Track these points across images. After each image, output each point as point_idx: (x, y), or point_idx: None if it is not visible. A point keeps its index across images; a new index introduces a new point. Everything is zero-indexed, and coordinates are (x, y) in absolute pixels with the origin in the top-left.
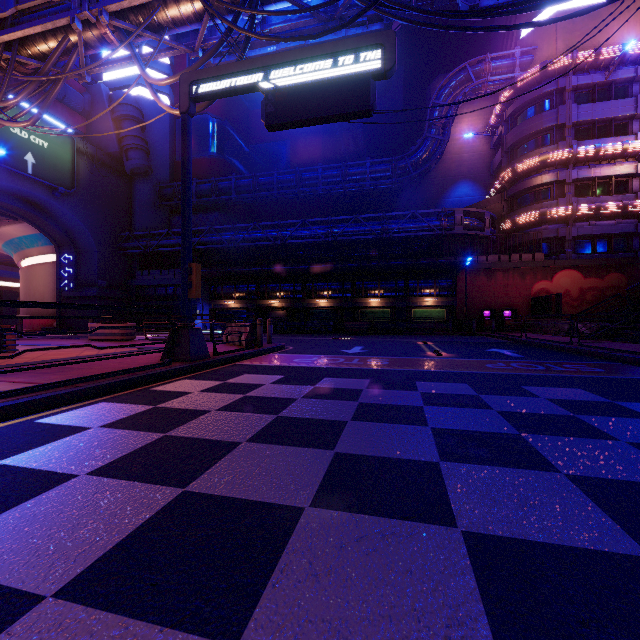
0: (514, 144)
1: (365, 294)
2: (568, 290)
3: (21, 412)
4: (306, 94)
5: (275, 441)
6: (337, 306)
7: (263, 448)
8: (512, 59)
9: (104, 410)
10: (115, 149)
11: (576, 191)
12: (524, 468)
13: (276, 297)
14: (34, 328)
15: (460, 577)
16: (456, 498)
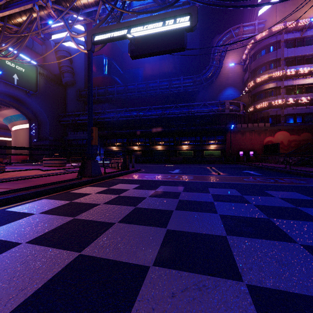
0: (255, 68)
1: (180, 143)
2: (282, 141)
3: None
4: (151, 40)
5: (134, 222)
6: (166, 149)
7: (127, 226)
8: (254, 26)
9: (44, 203)
10: (57, 72)
11: (286, 92)
12: (276, 240)
13: (136, 145)
14: (18, 160)
15: None
16: (239, 260)
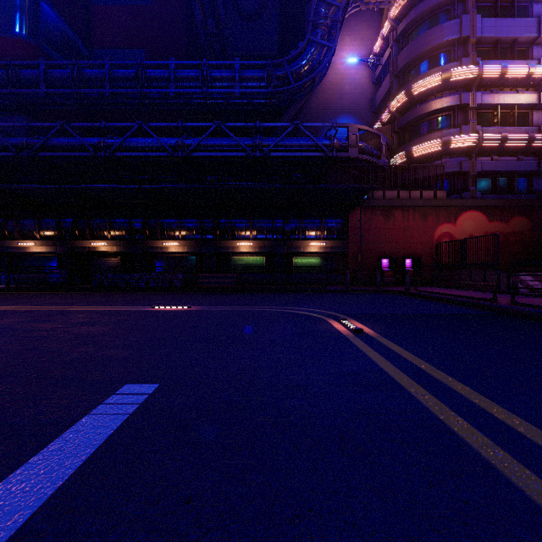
0: (407, 65)
1: (232, 236)
2: (472, 235)
3: None
4: None
5: None
6: (193, 251)
7: None
8: None
9: None
10: None
11: (477, 121)
12: None
13: (105, 238)
14: None
15: None
16: None
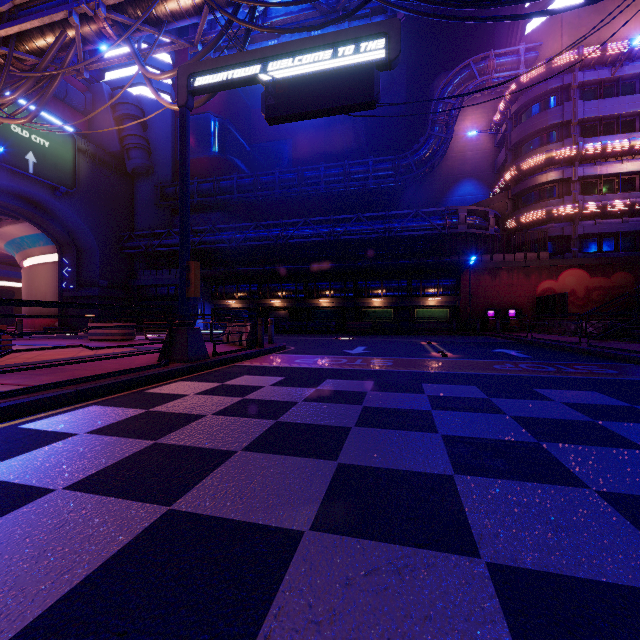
0: (519, 142)
1: (368, 294)
2: (574, 289)
3: (5, 416)
4: (307, 86)
5: (273, 450)
6: (339, 306)
7: (260, 458)
8: (517, 56)
9: (94, 414)
10: (116, 148)
11: (582, 189)
12: (548, 483)
13: (278, 297)
14: (36, 328)
15: (490, 626)
16: (476, 520)
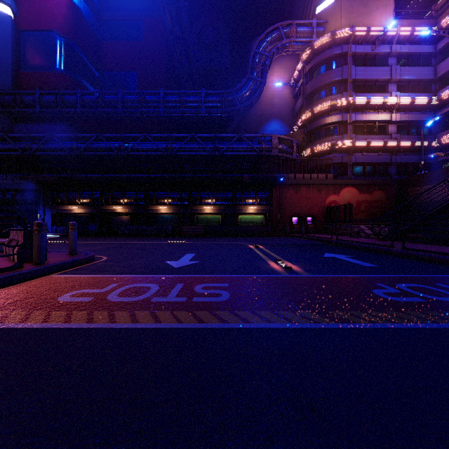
0: (312, 92)
1: (200, 202)
2: (349, 202)
3: None
4: None
5: None
6: (176, 212)
7: None
8: (311, 27)
9: None
10: None
11: (354, 130)
12: None
13: (120, 203)
14: None
15: None
16: None
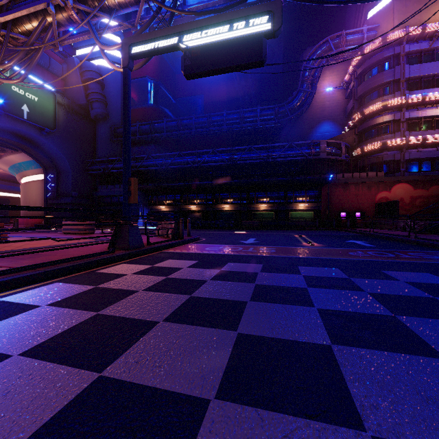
0: (362, 94)
1: (256, 201)
2: (402, 198)
3: None
4: (214, 50)
5: (187, 321)
6: (236, 209)
7: (176, 328)
8: (361, 34)
9: (55, 289)
10: (83, 102)
11: (408, 127)
12: (410, 353)
13: (194, 203)
14: (29, 225)
15: None
16: (356, 390)
